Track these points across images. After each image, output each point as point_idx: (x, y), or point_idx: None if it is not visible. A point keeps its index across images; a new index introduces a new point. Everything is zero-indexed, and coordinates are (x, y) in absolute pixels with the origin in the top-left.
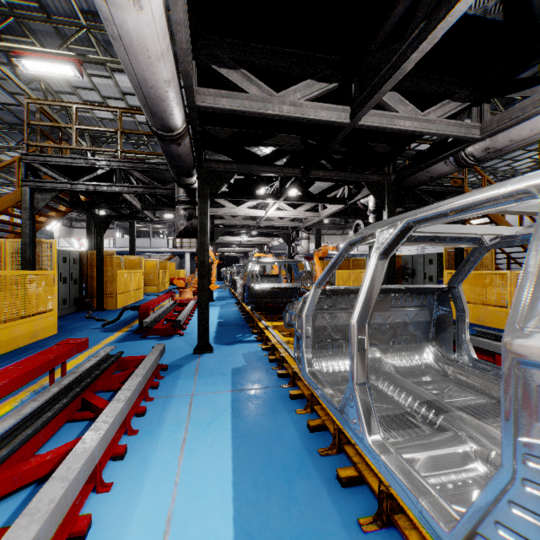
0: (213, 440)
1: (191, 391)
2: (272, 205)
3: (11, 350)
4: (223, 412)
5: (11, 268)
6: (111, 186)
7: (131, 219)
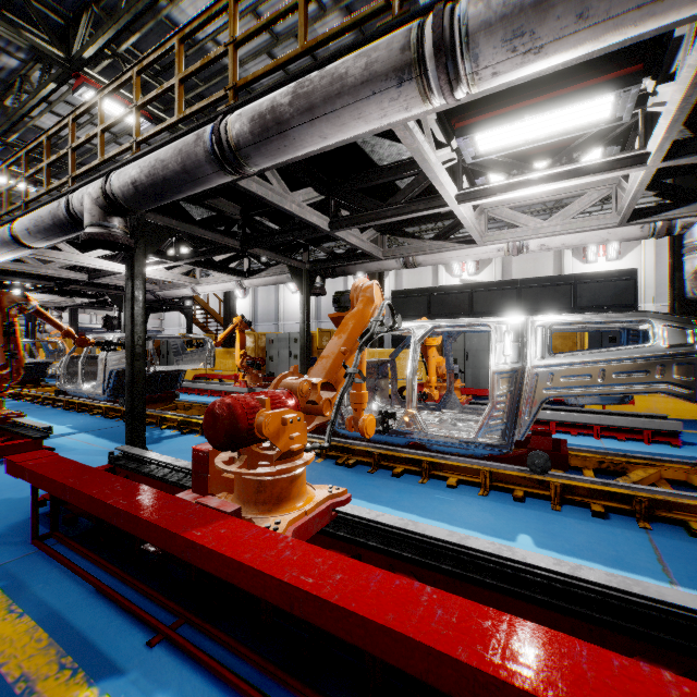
0: None
1: None
2: None
3: None
4: None
5: None
6: None
7: None
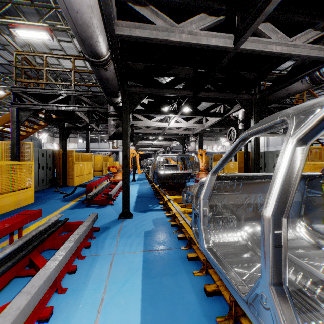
0: (126, 301)
1: (113, 251)
2: (173, 119)
3: (0, 214)
4: (135, 271)
5: (5, 160)
6: (68, 107)
7: (83, 130)
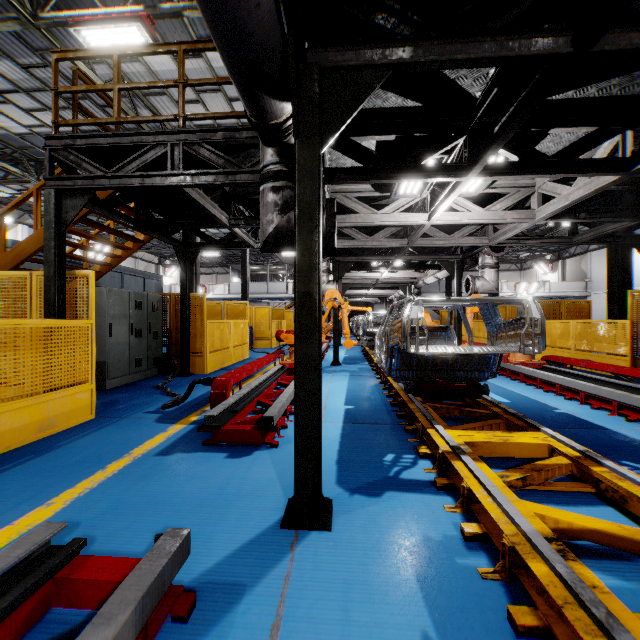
0: None
1: None
2: (447, 196)
3: None
4: None
5: (37, 316)
6: (167, 177)
7: (223, 247)
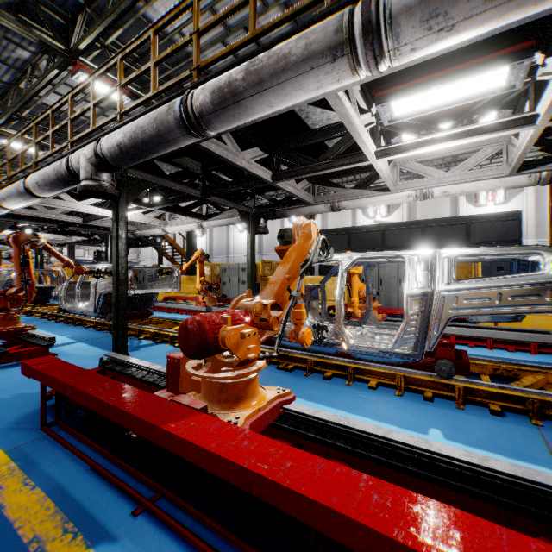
0: None
1: None
2: None
3: None
4: None
5: None
6: None
7: None
